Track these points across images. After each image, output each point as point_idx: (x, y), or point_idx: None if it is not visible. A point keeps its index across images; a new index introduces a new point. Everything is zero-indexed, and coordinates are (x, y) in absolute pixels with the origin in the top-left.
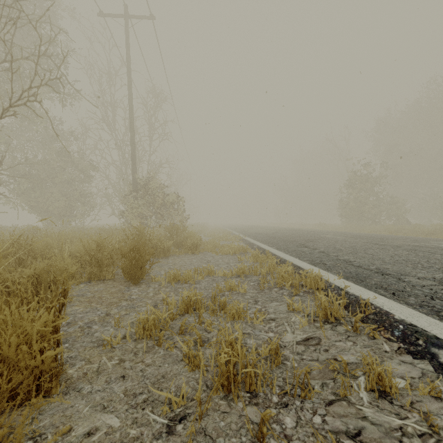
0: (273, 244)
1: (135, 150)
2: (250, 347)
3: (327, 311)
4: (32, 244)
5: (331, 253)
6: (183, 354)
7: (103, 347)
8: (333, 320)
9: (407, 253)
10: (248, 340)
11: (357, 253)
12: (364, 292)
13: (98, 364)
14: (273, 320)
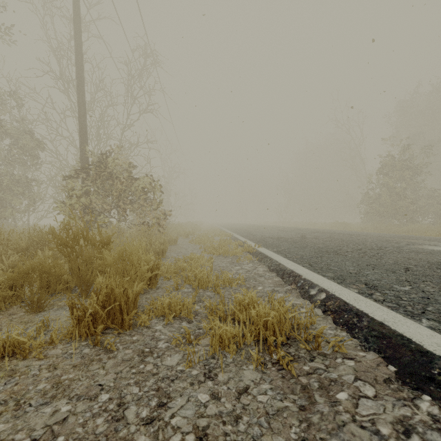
0: (380, 290)
1: (84, 110)
2: None
3: None
4: None
5: None
6: None
7: None
8: None
9: None
10: None
11: None
12: None
13: None
14: None
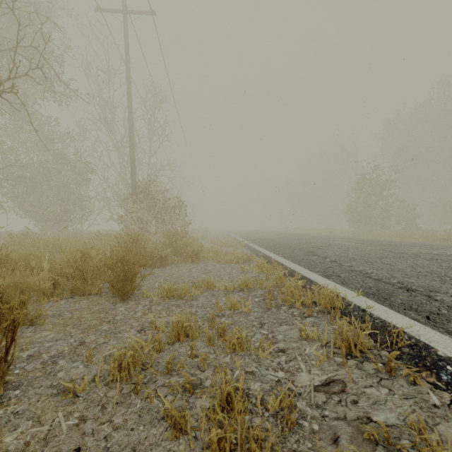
0: (280, 252)
1: (134, 152)
2: (255, 396)
3: (349, 342)
4: (8, 254)
5: (343, 263)
6: (164, 409)
7: (63, 395)
8: (358, 354)
9: (428, 263)
10: (251, 384)
11: (373, 263)
12: (391, 315)
13: (49, 426)
14: (282, 352)
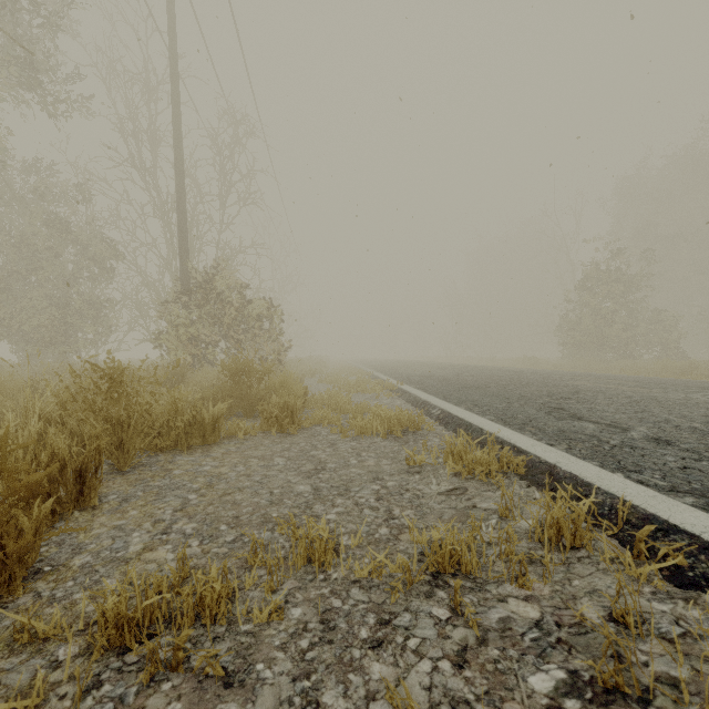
0: (481, 407)
1: (185, 215)
2: None
3: None
4: None
5: (706, 449)
6: None
7: None
8: None
9: None
10: None
11: None
12: None
13: None
14: None
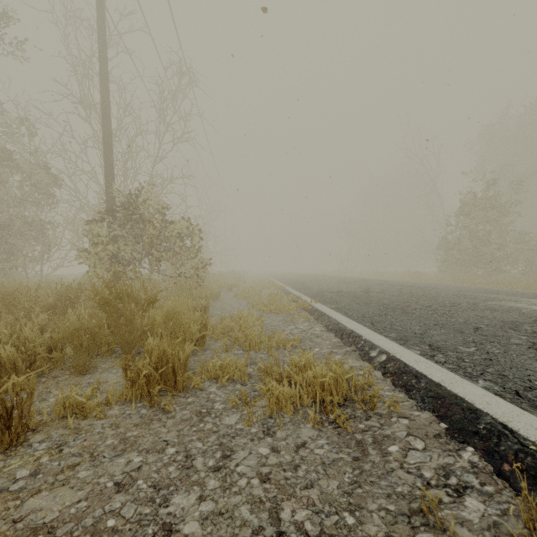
0: (443, 351)
1: (111, 142)
2: None
3: None
4: None
5: None
6: None
7: None
8: None
9: None
10: None
11: None
12: None
13: None
14: None
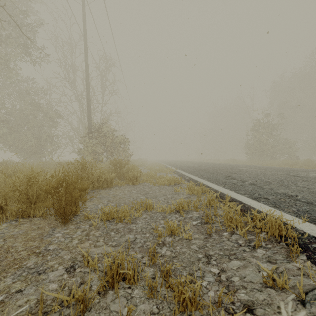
0: (203, 176)
1: (90, 101)
2: None
3: None
4: None
5: (263, 186)
6: None
7: None
8: None
9: None
10: None
11: (289, 186)
12: None
13: None
14: (250, 313)
